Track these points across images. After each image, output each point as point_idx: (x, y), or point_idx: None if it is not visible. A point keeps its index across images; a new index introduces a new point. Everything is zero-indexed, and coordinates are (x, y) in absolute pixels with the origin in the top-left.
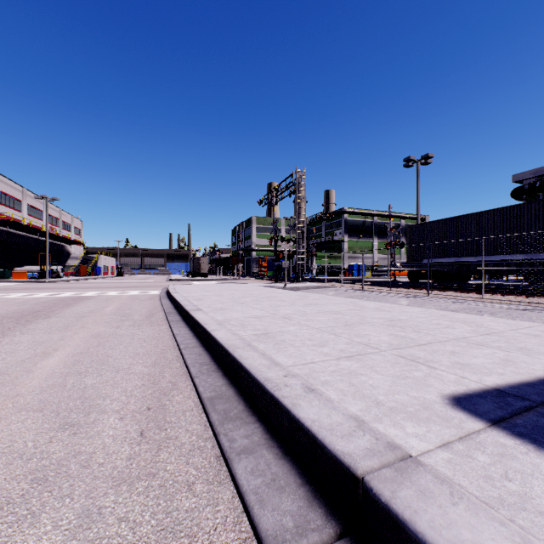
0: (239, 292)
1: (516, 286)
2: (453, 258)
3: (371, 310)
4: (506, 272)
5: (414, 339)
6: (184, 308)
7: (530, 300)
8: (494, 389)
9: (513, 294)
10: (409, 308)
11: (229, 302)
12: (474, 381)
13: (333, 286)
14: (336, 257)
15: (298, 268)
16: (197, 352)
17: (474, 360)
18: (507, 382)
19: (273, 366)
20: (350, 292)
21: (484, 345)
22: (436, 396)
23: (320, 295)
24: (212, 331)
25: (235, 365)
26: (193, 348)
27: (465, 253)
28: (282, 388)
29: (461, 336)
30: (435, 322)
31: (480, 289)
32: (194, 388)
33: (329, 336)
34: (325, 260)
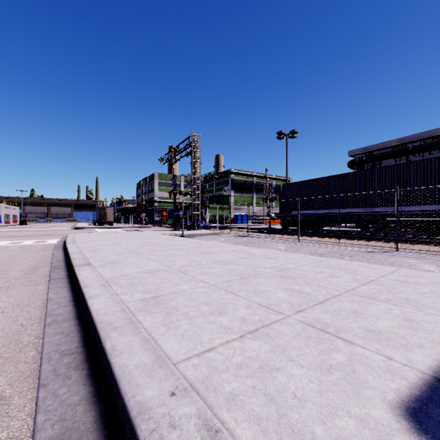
0: (138, 241)
1: (356, 231)
2: (313, 211)
3: (260, 258)
4: (350, 221)
5: (311, 294)
6: (71, 263)
7: (372, 243)
8: (436, 380)
9: (359, 239)
10: (290, 254)
11: (125, 252)
12: (405, 364)
13: (223, 233)
14: (224, 208)
15: (194, 217)
16: (65, 329)
17: (381, 324)
18: (437, 361)
19: (156, 369)
20: (238, 238)
21: (375, 298)
22: (386, 411)
23: (213, 242)
24: (89, 299)
25: (104, 360)
26: (62, 323)
27: (322, 207)
28: (164, 438)
29: (349, 286)
30: (318, 270)
31: (336, 235)
32: (35, 409)
33: (227, 296)
34: (217, 211)
